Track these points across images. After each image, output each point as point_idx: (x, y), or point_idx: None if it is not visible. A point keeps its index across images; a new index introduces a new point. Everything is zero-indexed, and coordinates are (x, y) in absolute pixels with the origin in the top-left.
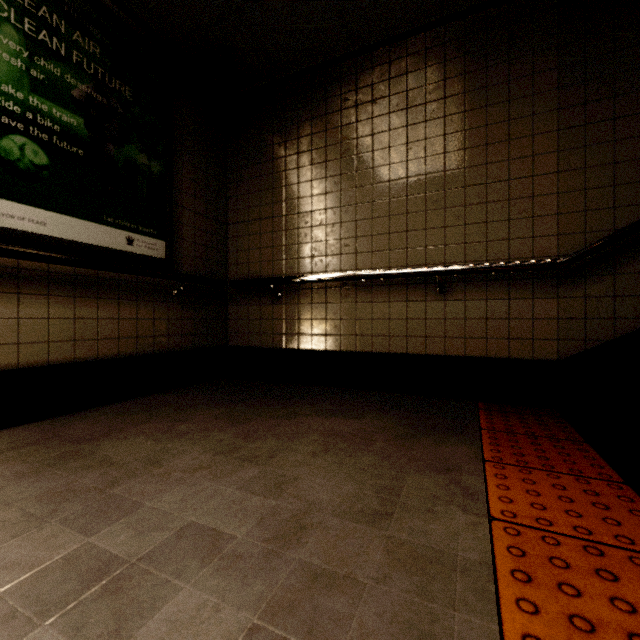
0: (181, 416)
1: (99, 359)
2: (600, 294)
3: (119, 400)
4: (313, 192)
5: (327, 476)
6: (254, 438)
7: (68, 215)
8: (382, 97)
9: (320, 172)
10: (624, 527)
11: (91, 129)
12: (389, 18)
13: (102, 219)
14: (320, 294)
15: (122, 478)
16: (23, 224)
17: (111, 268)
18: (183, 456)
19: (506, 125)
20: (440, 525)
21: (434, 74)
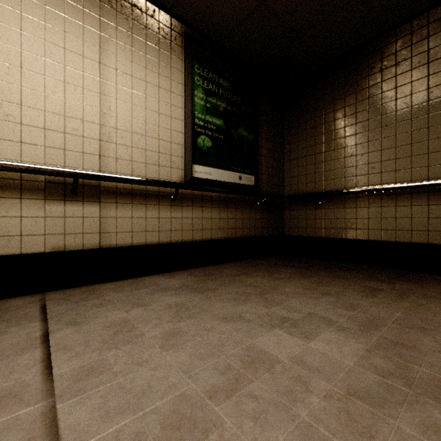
0: (271, 271)
1: (228, 239)
2: None
3: (234, 260)
4: (345, 135)
5: (380, 307)
6: (322, 285)
7: (218, 168)
8: (404, 59)
9: (351, 121)
10: None
11: (226, 124)
12: (412, 3)
13: (229, 168)
14: (351, 202)
15: (264, 292)
16: (204, 175)
17: (235, 193)
18: (287, 288)
19: None
20: None
21: None
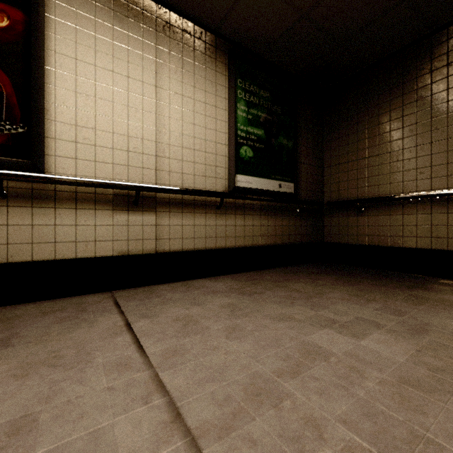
0: (313, 277)
1: (268, 245)
2: None
3: (273, 267)
4: (391, 139)
5: (430, 315)
6: (367, 292)
7: (259, 177)
8: None
9: (397, 124)
10: None
11: (266, 134)
12: None
13: (270, 177)
14: (397, 208)
15: (310, 297)
16: (246, 184)
17: (275, 200)
18: (331, 294)
19: None
20: None
21: None
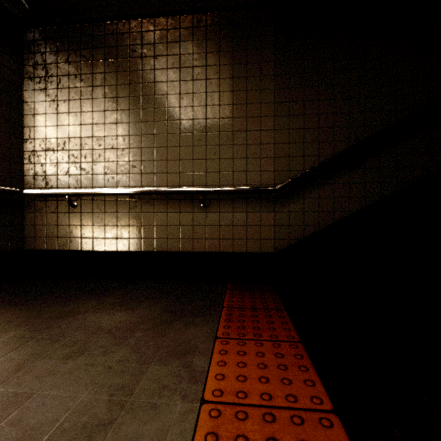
0: None
1: None
2: (296, 210)
3: None
4: (106, 120)
5: (68, 384)
6: (10, 348)
7: None
8: (162, 55)
9: (112, 105)
10: (293, 385)
11: None
12: None
13: None
14: (112, 205)
15: None
16: None
17: None
18: None
19: (245, 93)
20: (156, 423)
21: (199, 47)
